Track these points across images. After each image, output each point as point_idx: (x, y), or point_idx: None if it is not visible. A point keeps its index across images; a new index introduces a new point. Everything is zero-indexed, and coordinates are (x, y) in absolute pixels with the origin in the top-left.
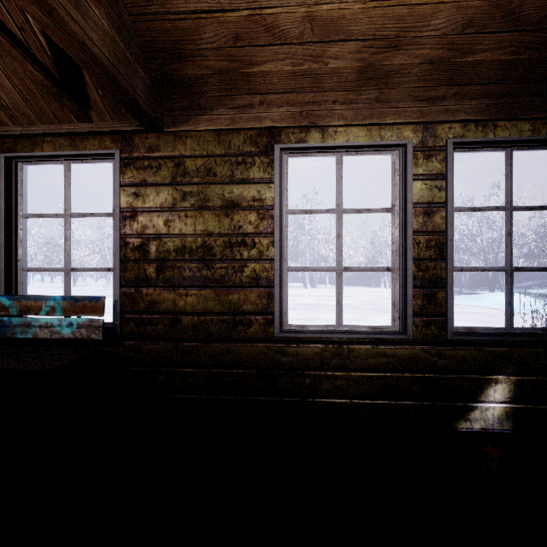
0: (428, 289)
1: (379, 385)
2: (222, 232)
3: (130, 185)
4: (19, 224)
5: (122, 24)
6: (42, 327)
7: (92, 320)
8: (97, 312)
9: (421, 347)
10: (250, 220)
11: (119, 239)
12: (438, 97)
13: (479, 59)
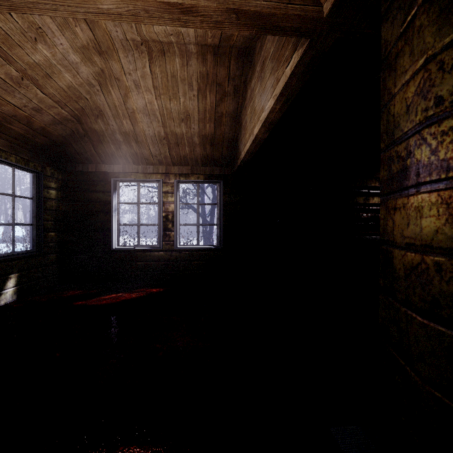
0: None
1: None
2: None
3: None
4: None
5: None
6: None
7: None
8: None
9: None
10: None
11: None
12: None
13: (13, 128)
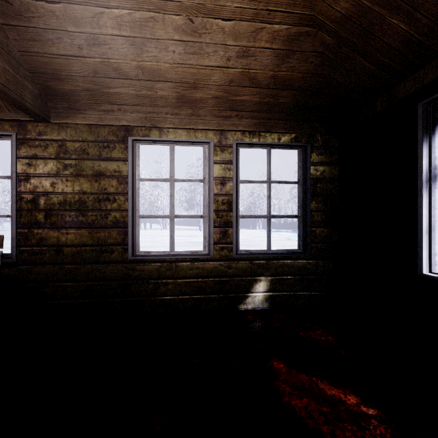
0: (223, 228)
1: (195, 287)
2: (93, 192)
3: (24, 158)
4: None
5: (12, 57)
6: None
7: None
8: None
9: (219, 262)
10: (113, 184)
11: (15, 195)
12: (227, 116)
13: (243, 99)
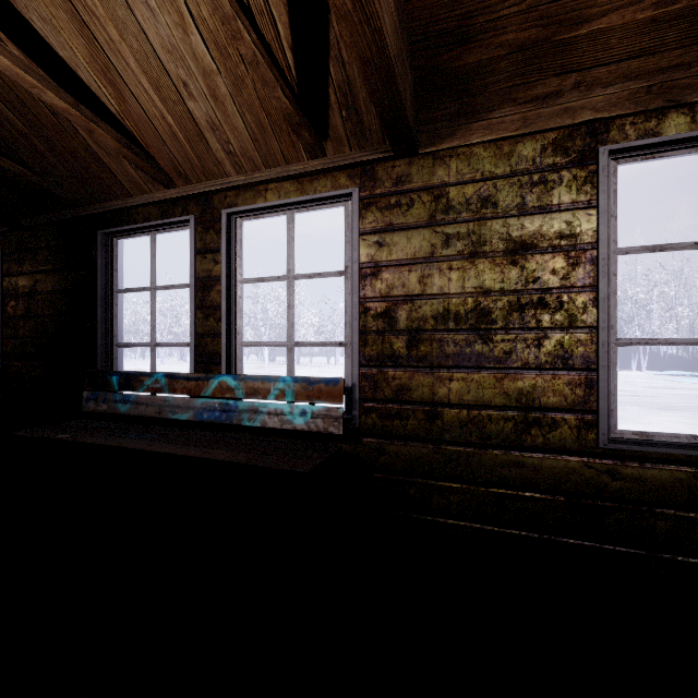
0: None
1: None
2: (506, 289)
3: (371, 233)
4: (238, 291)
5: (399, 5)
6: (271, 414)
7: (330, 409)
8: (335, 398)
9: None
10: (554, 267)
11: (357, 304)
12: None
13: None
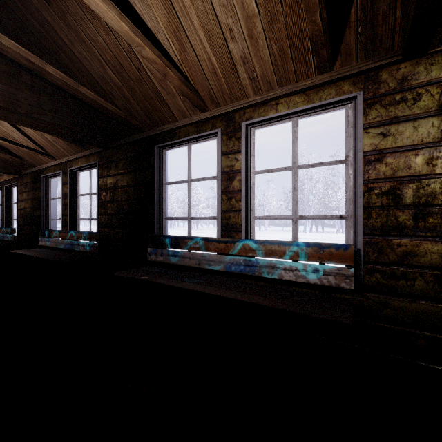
0: None
1: None
2: None
3: (375, 126)
4: (251, 179)
5: None
6: (286, 270)
7: (341, 269)
8: (345, 260)
9: None
10: None
11: (362, 185)
12: None
13: None
